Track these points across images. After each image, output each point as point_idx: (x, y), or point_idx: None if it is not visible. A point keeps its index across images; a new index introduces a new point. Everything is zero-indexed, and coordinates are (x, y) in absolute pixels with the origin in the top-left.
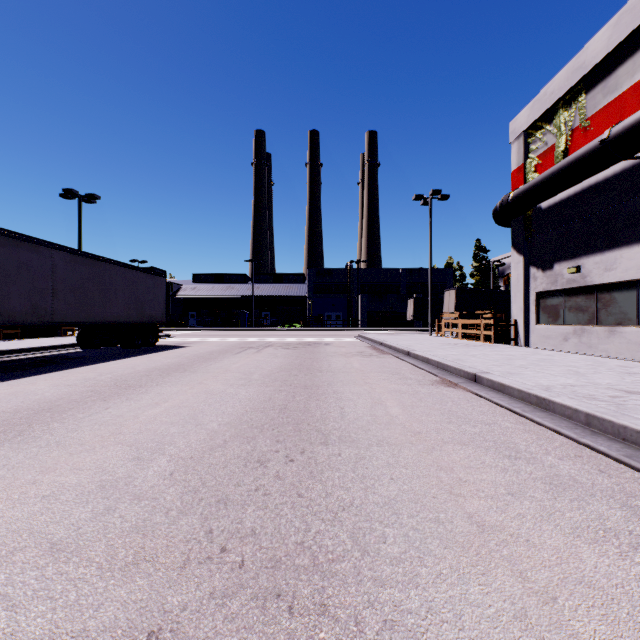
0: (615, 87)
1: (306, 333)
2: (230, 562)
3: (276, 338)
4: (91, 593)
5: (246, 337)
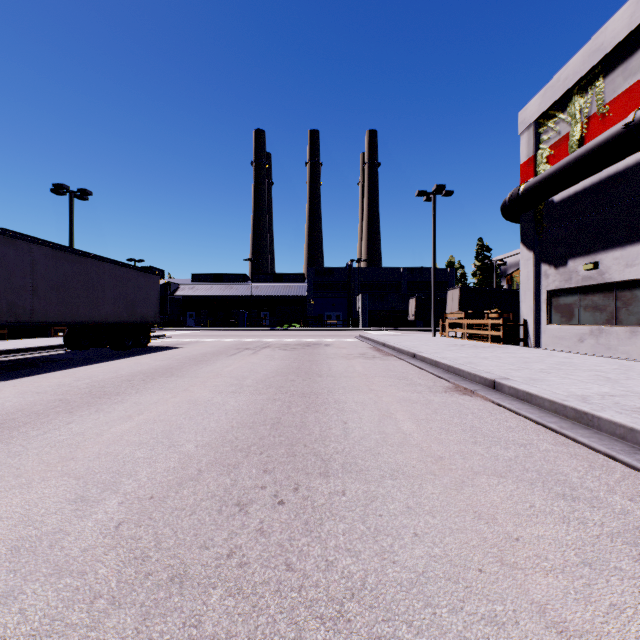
0: (638, 69)
1: (306, 333)
2: None
3: (274, 338)
4: None
5: (244, 337)
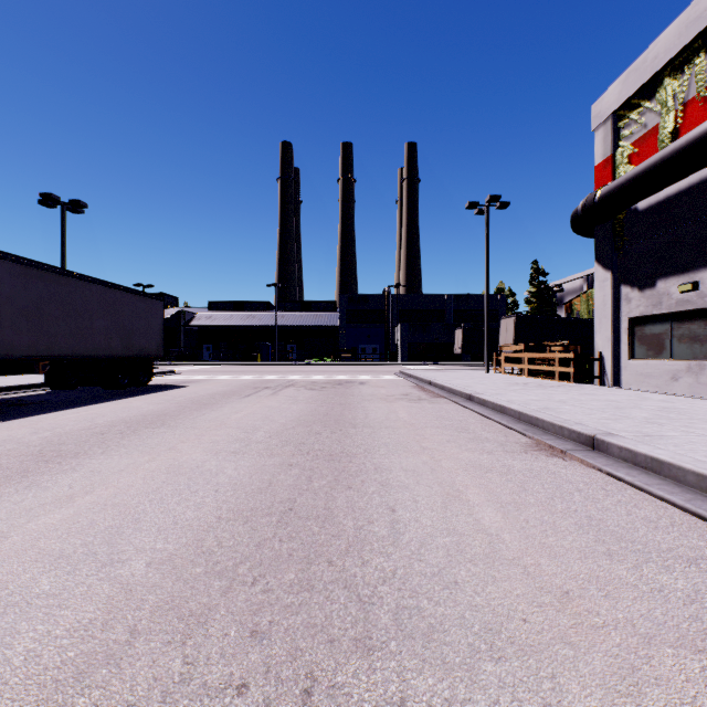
0: None
1: (337, 369)
2: None
3: (301, 375)
4: None
5: (265, 374)
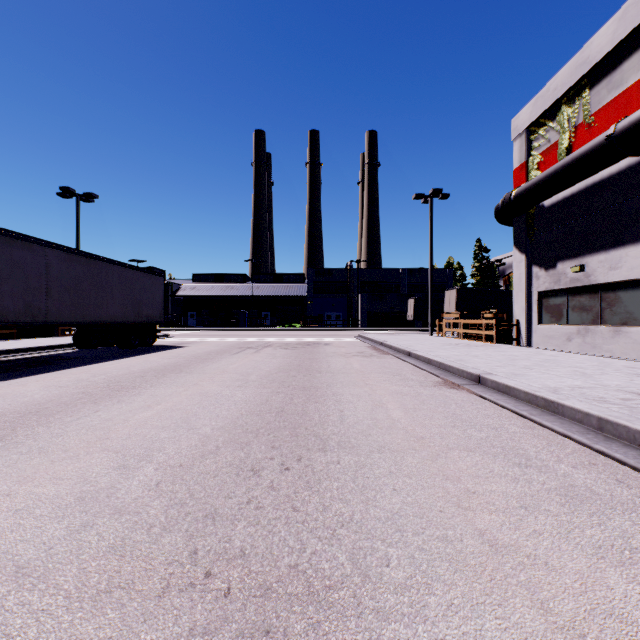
0: (620, 82)
1: (306, 333)
2: (215, 590)
3: (275, 338)
4: (54, 629)
5: (245, 337)
